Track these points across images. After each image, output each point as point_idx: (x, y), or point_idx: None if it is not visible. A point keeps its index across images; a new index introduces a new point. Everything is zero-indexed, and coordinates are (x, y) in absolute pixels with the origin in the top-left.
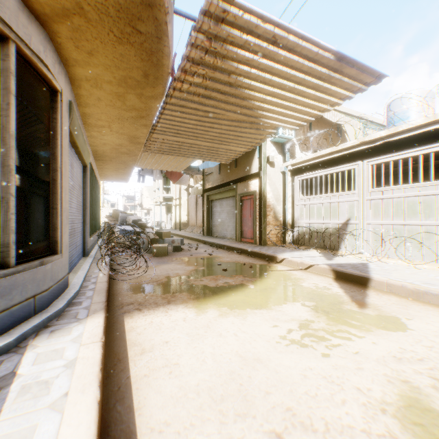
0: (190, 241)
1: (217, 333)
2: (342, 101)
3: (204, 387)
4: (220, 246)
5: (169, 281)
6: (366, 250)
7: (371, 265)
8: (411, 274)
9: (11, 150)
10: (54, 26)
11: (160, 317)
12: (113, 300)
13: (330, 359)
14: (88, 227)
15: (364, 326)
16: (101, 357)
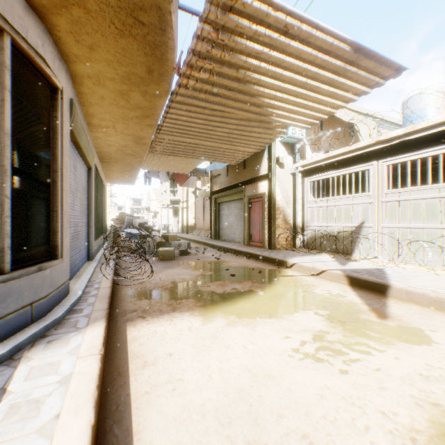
0: (197, 245)
1: (224, 344)
2: (357, 96)
3: (210, 408)
4: (228, 250)
5: (174, 287)
6: (381, 254)
7: (387, 271)
8: (432, 280)
9: (6, 149)
10: (52, 18)
11: (165, 326)
12: (116, 307)
13: (348, 376)
14: (92, 230)
15: (384, 338)
16: (99, 372)
